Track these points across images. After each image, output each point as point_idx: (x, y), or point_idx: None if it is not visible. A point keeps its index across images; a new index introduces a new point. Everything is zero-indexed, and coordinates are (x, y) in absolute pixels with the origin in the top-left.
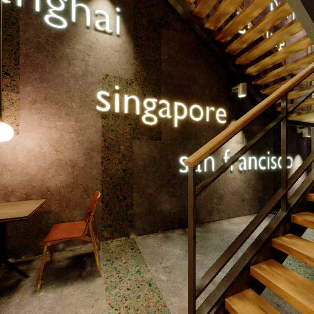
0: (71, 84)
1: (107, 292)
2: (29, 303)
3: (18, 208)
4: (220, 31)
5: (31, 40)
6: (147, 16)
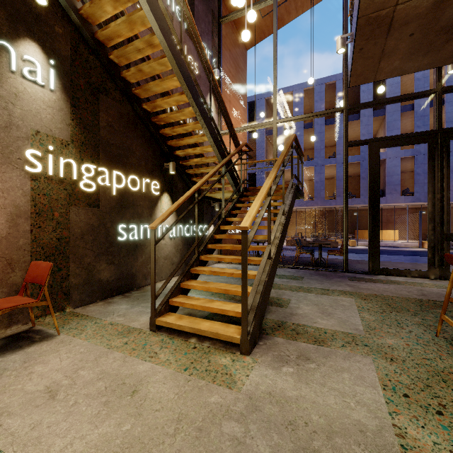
0: None
1: (77, 337)
2: None
3: None
4: (156, 116)
5: None
6: (85, 78)
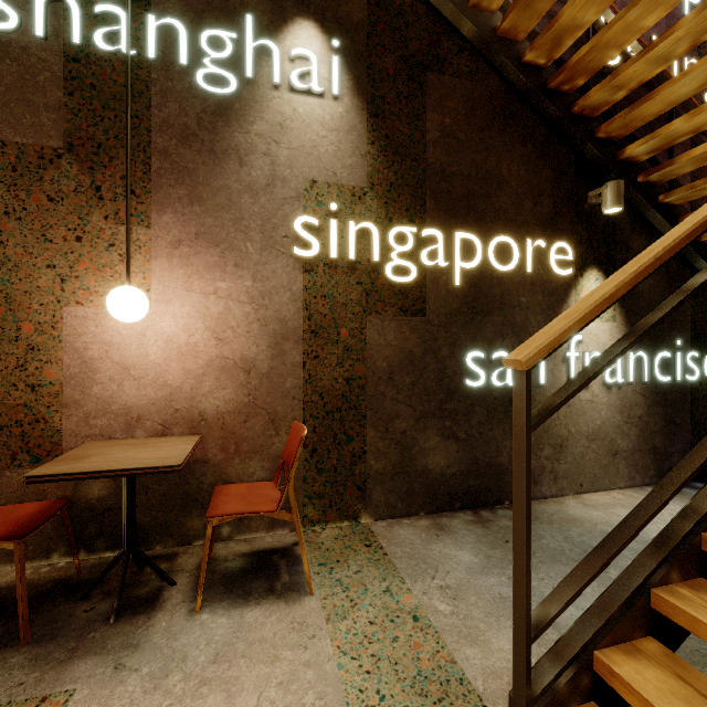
0: (245, 204)
1: (330, 625)
2: (185, 632)
3: (158, 450)
4: (561, 67)
5: (171, 123)
6: (395, 51)
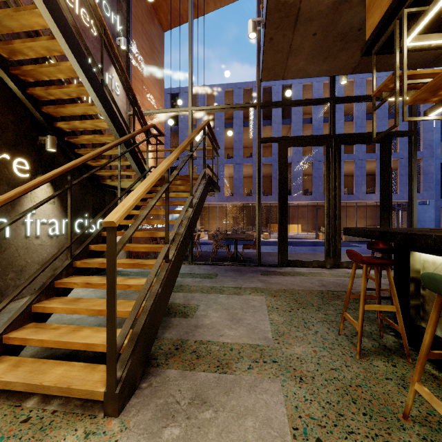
0: None
1: None
2: None
3: None
4: (18, 67)
5: None
6: None
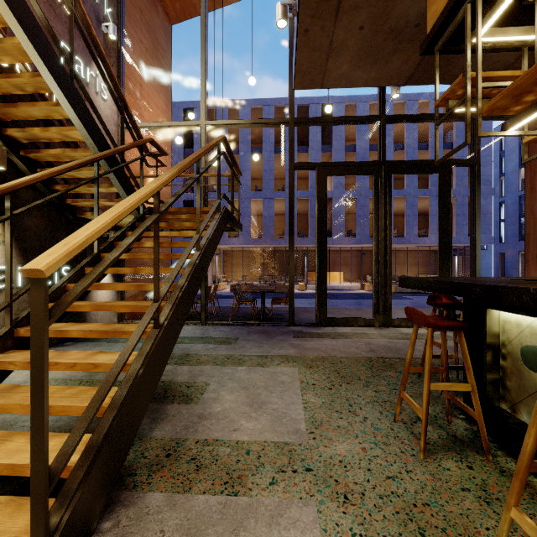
0: None
1: None
2: None
3: None
4: None
5: None
6: None
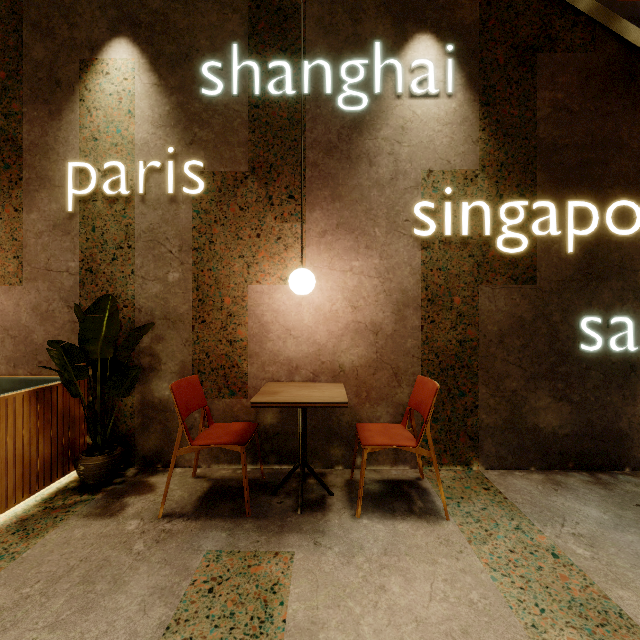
0: (374, 197)
1: (473, 546)
2: (355, 529)
3: (321, 391)
4: None
5: (319, 141)
6: (506, 41)
